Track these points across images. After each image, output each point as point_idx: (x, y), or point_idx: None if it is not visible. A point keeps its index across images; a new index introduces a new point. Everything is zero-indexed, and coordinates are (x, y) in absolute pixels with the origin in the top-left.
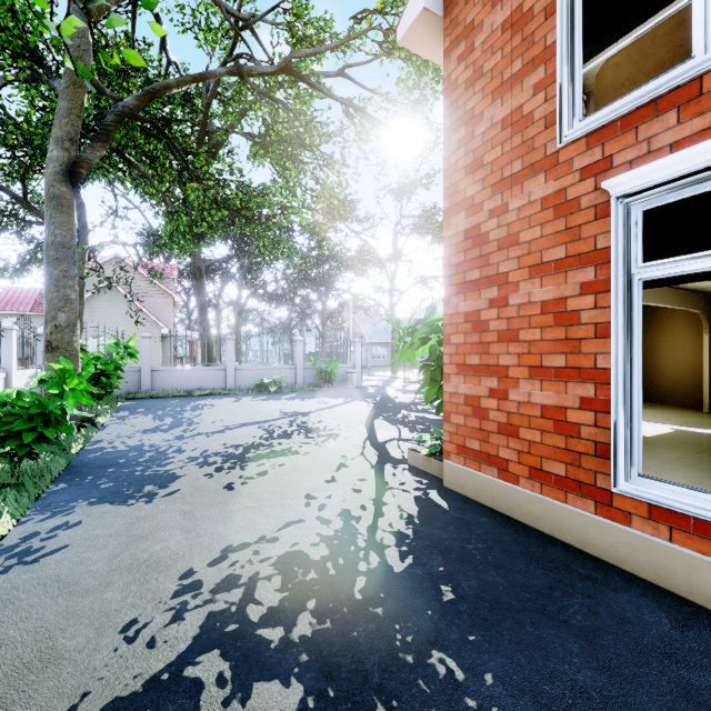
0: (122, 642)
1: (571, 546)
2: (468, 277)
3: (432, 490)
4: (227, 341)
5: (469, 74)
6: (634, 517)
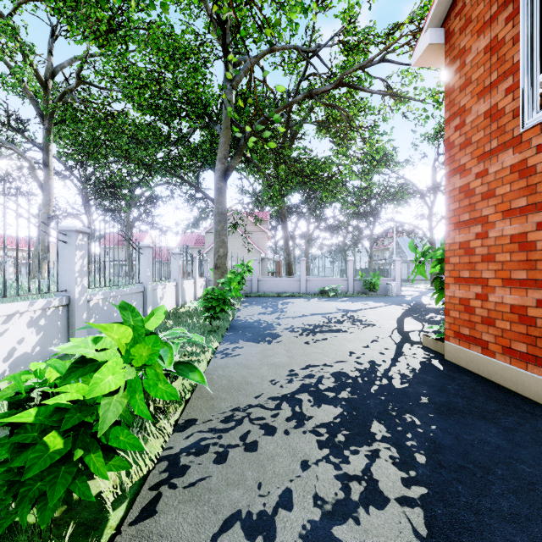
0: (271, 384)
1: (530, 399)
2: (461, 218)
3: (435, 359)
4: (301, 261)
5: (462, 82)
6: None
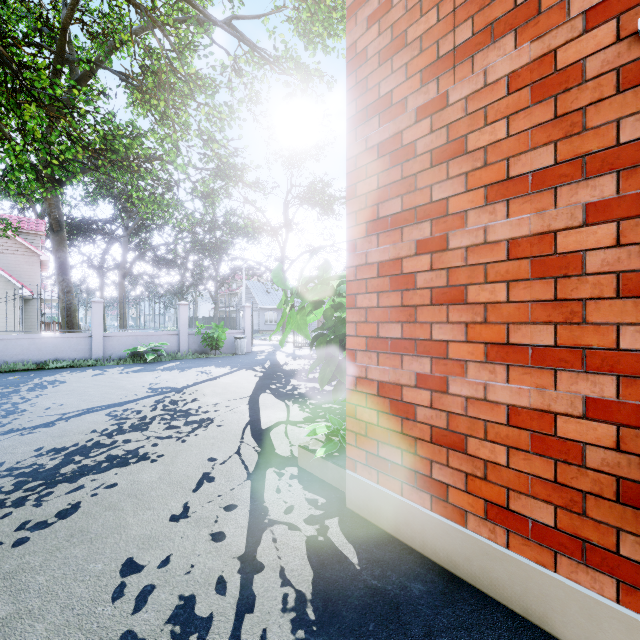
0: None
1: None
2: (383, 210)
3: (332, 520)
4: (93, 304)
5: None
6: None
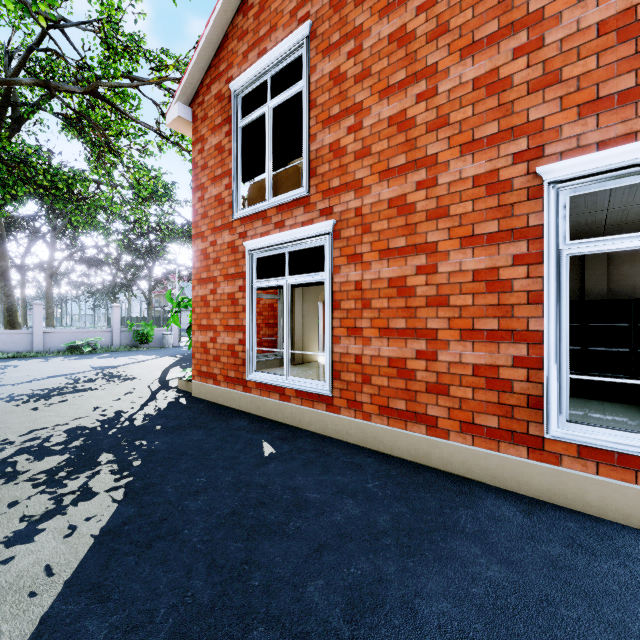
0: None
1: (236, 409)
2: (202, 276)
3: (183, 398)
4: (34, 306)
5: (203, 163)
6: (253, 389)
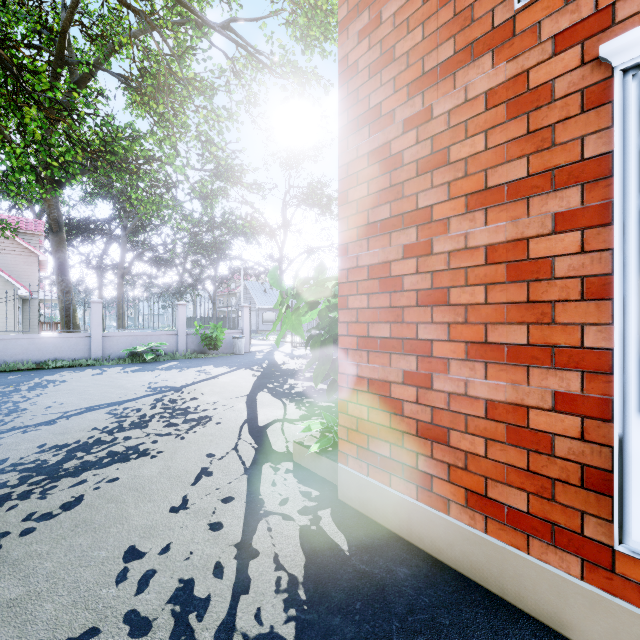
0: None
1: (538, 621)
2: (373, 216)
3: (325, 511)
4: (92, 305)
5: None
6: None
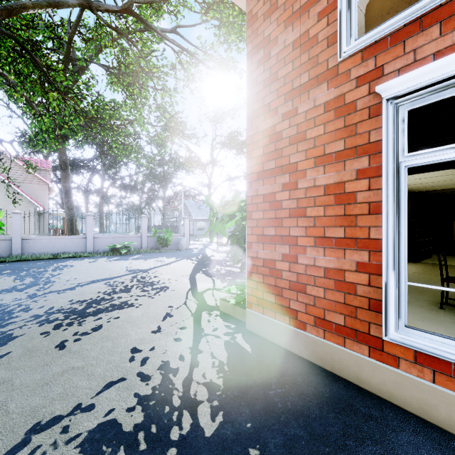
0: None
1: (349, 381)
2: (266, 166)
3: (238, 334)
4: (87, 217)
5: (266, 8)
6: (402, 360)
